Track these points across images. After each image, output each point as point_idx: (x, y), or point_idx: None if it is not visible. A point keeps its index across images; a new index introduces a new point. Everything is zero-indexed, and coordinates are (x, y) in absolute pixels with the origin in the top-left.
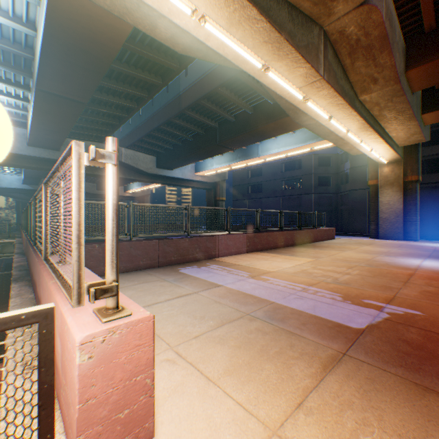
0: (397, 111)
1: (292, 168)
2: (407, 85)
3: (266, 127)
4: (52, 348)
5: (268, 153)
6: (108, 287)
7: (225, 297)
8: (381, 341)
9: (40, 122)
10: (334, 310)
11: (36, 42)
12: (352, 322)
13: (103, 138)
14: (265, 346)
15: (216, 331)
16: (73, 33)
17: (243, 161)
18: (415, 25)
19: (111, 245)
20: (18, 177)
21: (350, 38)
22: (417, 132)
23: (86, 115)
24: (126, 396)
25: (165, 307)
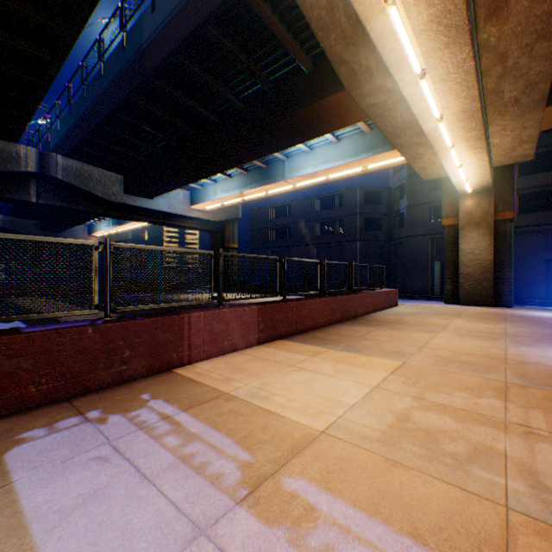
0: (527, 82)
1: (331, 206)
2: None
3: (297, 116)
4: None
5: (299, 174)
6: None
7: None
8: None
9: None
10: None
11: None
12: None
13: (15, 134)
14: None
15: None
16: None
17: (262, 187)
18: None
19: None
20: None
21: None
22: (531, 138)
23: None
24: None
25: None
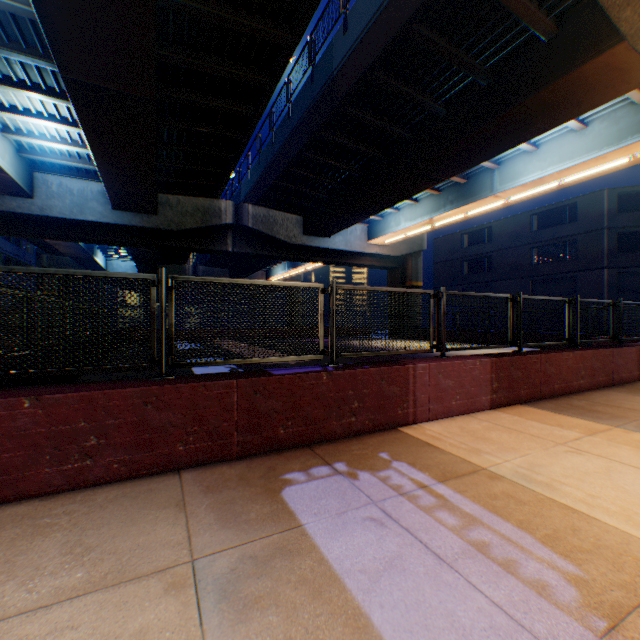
0: None
1: (555, 222)
2: None
3: (527, 104)
4: None
5: (516, 184)
6: None
7: None
8: None
9: (106, 160)
10: None
11: None
12: None
13: (218, 191)
14: None
15: None
16: None
17: (460, 208)
18: None
19: None
20: (133, 264)
21: None
22: None
23: (181, 146)
24: None
25: None
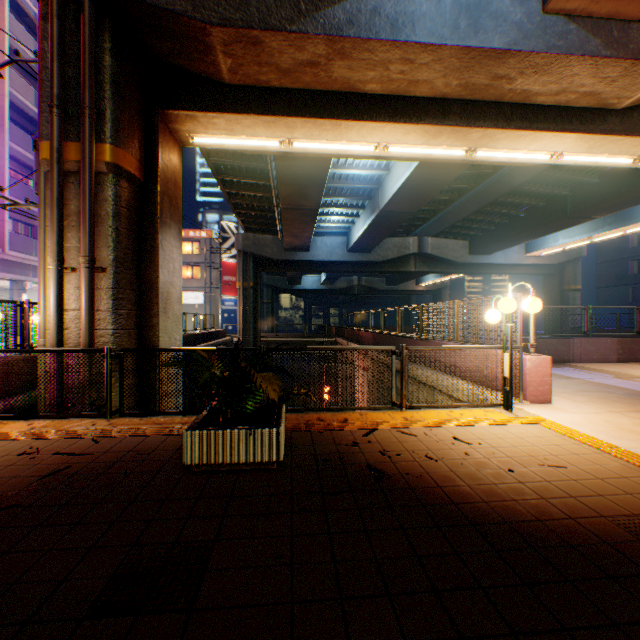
0: None
1: None
2: None
3: None
4: (521, 357)
5: None
6: (532, 344)
7: (583, 383)
8: None
9: (367, 233)
10: None
11: (384, 177)
12: None
13: (408, 232)
14: (617, 400)
15: (576, 392)
16: (427, 174)
17: (617, 229)
18: None
19: (531, 329)
20: (316, 278)
21: None
22: None
23: None
24: (540, 383)
25: None
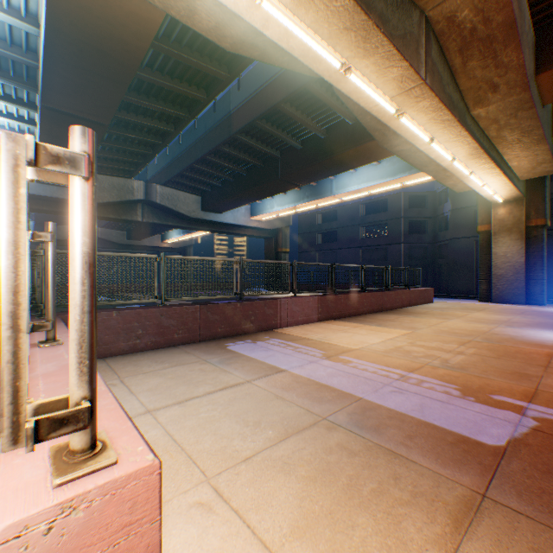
0: (522, 131)
1: (375, 210)
2: (537, 94)
3: (343, 155)
4: None
5: (345, 191)
6: (67, 413)
7: (290, 389)
8: (537, 470)
9: None
10: (452, 412)
11: (40, 44)
12: (484, 433)
13: (132, 173)
14: (354, 477)
15: (277, 449)
16: (84, 27)
17: (313, 201)
18: (550, 11)
19: (78, 330)
20: None
21: (463, 26)
22: (546, 160)
23: (110, 142)
24: None
25: (204, 405)
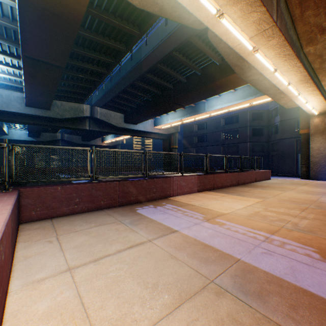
0: None
1: (231, 122)
2: None
3: (213, 85)
4: None
5: (213, 109)
6: None
7: (181, 249)
8: None
9: (31, 86)
10: (322, 278)
11: None
12: None
13: (83, 100)
14: None
15: (172, 320)
16: None
17: (192, 116)
18: None
19: None
20: (25, 132)
21: None
22: None
23: (68, 80)
24: None
25: (113, 264)
